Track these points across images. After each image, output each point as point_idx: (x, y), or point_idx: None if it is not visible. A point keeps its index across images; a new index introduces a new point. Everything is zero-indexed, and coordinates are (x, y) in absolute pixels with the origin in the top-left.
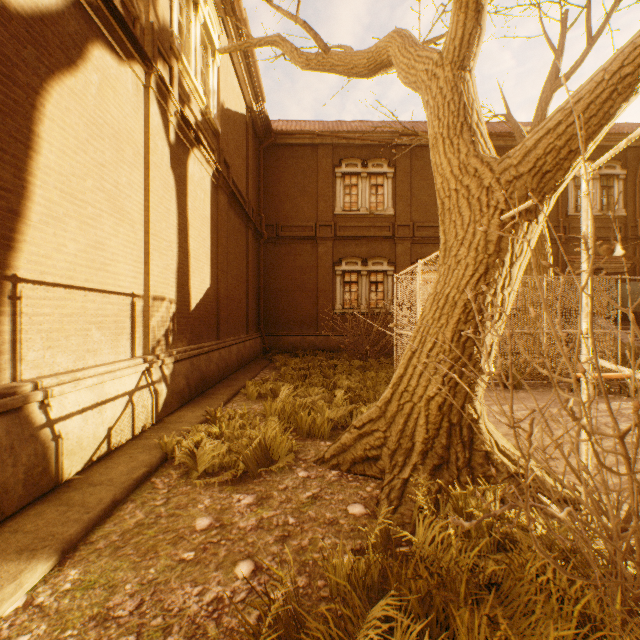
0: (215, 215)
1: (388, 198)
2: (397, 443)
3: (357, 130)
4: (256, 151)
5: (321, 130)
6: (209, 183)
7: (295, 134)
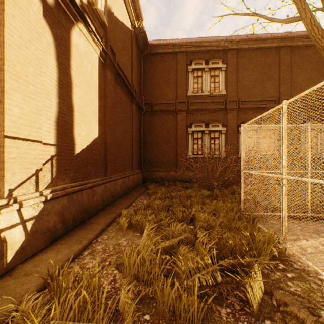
0: (103, 85)
1: (222, 84)
2: None
3: (202, 40)
4: (138, 57)
5: (179, 42)
6: (97, 59)
7: (162, 45)
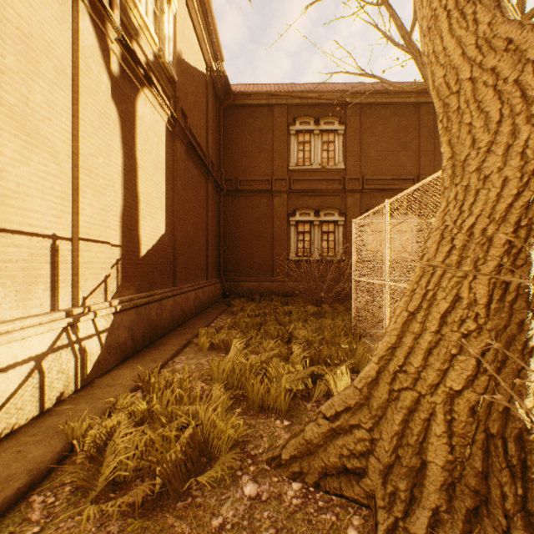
0: (171, 162)
1: (339, 153)
2: (393, 454)
3: (310, 90)
4: (216, 111)
5: (276, 90)
6: (164, 129)
7: (252, 95)
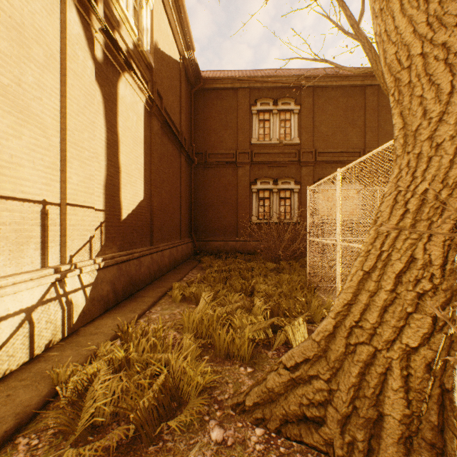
0: (149, 138)
1: (294, 130)
2: (350, 405)
3: (269, 75)
4: (188, 94)
5: (240, 76)
6: (142, 109)
7: (219, 79)
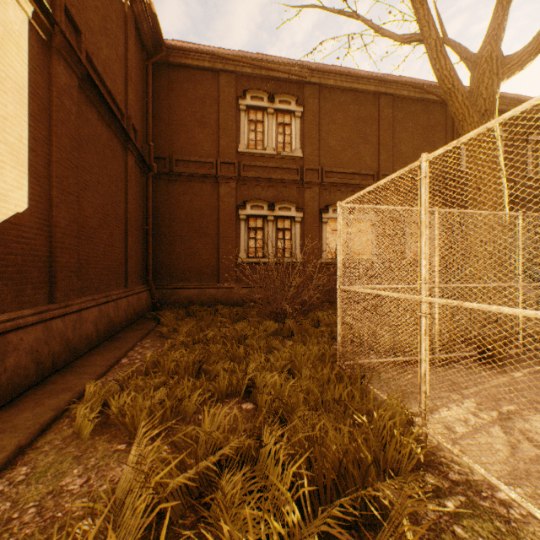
0: (44, 93)
1: (296, 139)
2: None
3: (264, 58)
4: (143, 64)
5: (223, 52)
6: (23, 24)
7: (192, 52)
